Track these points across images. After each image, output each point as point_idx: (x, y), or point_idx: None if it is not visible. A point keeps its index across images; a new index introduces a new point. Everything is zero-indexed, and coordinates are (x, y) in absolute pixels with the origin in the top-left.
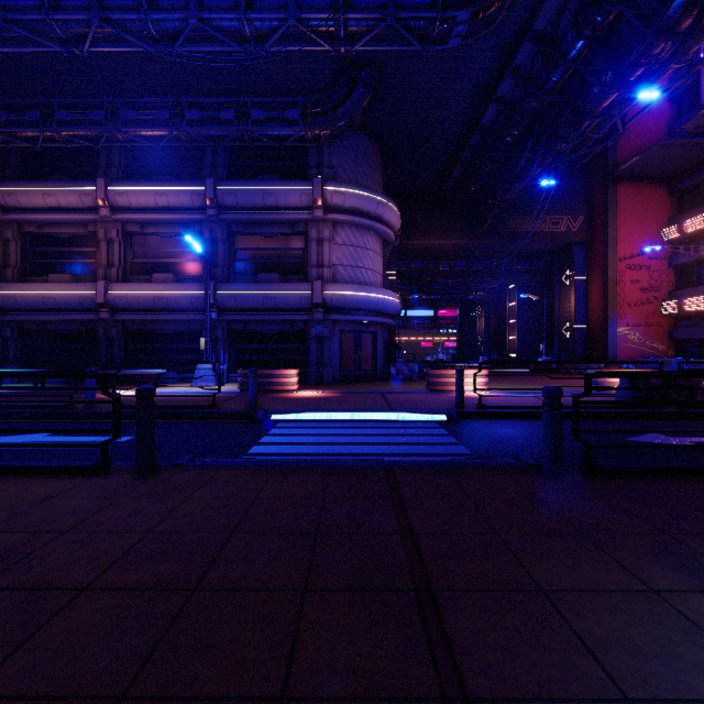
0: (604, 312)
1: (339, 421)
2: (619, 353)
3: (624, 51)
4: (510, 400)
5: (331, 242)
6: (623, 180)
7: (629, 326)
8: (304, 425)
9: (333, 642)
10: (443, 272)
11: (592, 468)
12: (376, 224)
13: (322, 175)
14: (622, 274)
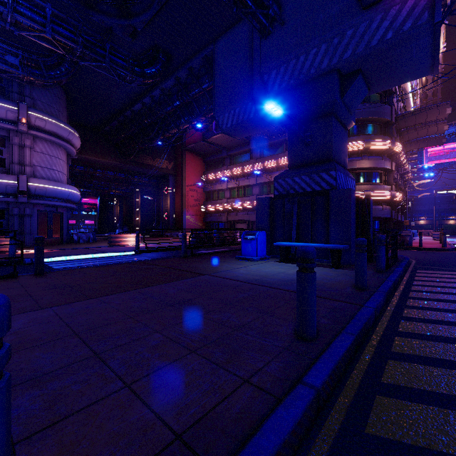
0: (181, 209)
1: (82, 259)
2: (187, 227)
3: (193, 114)
4: (155, 246)
5: (32, 149)
6: (188, 151)
7: (190, 215)
8: (64, 262)
9: (168, 273)
10: (98, 176)
11: (193, 254)
12: (67, 145)
13: (25, 101)
14: (188, 192)
